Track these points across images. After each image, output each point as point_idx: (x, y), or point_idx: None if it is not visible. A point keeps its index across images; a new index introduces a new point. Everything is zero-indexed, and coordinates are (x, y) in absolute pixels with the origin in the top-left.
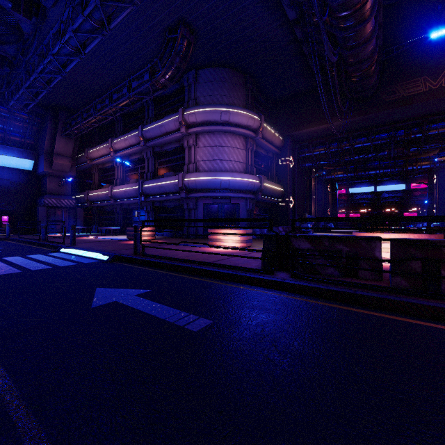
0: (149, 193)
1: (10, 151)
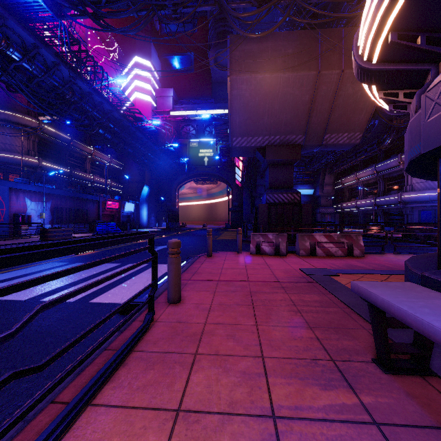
0: (380, 204)
1: (304, 187)
